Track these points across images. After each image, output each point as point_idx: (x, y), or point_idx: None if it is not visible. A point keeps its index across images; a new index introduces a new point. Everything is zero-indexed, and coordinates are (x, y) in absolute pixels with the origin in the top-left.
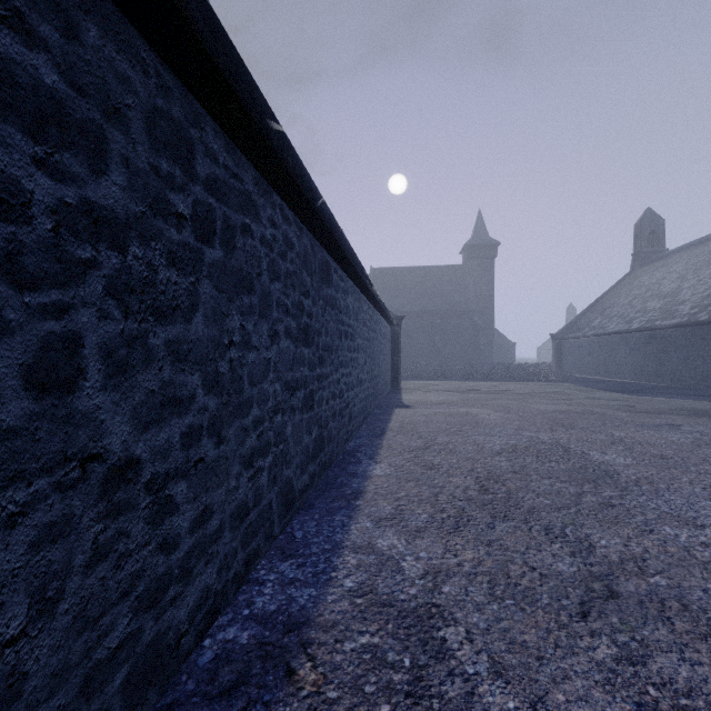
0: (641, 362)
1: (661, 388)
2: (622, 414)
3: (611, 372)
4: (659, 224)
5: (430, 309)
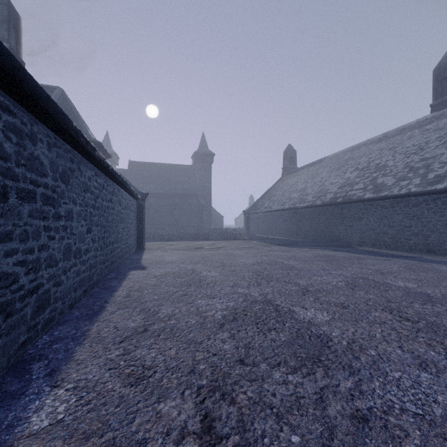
0: (289, 227)
1: (301, 242)
2: (294, 263)
3: (275, 233)
4: (294, 153)
5: (172, 192)
